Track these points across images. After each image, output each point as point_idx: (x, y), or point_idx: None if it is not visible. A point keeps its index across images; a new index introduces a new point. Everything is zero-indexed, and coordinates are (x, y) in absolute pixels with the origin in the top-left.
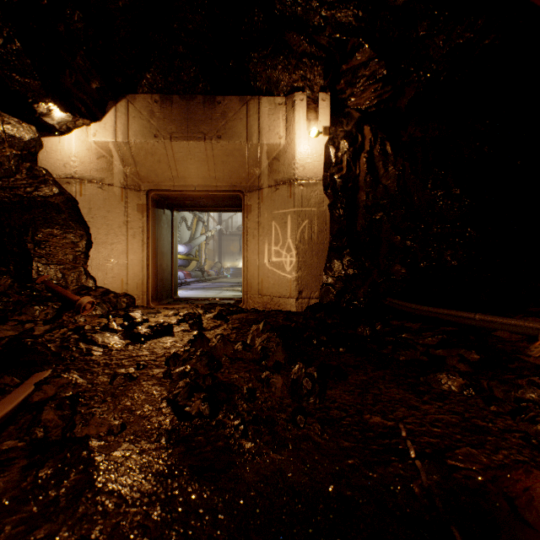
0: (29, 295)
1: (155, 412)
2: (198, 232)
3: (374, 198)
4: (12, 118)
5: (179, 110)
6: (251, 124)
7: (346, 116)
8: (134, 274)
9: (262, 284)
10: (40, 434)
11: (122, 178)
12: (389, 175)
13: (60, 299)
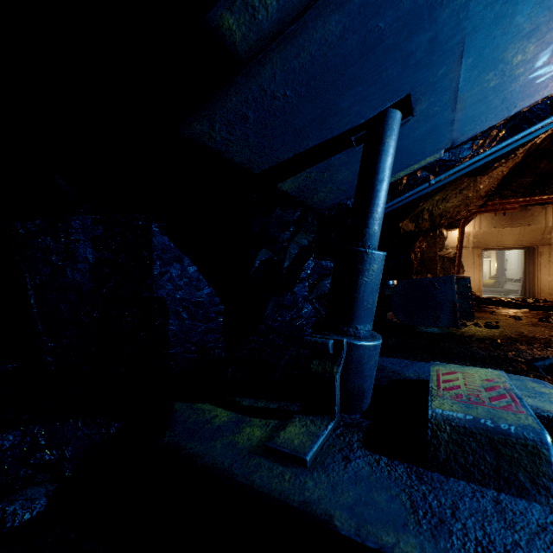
0: None
1: None
2: None
3: None
4: (445, 231)
5: (506, 215)
6: (547, 217)
7: None
8: (476, 284)
9: (551, 290)
10: None
11: (472, 244)
12: None
13: None
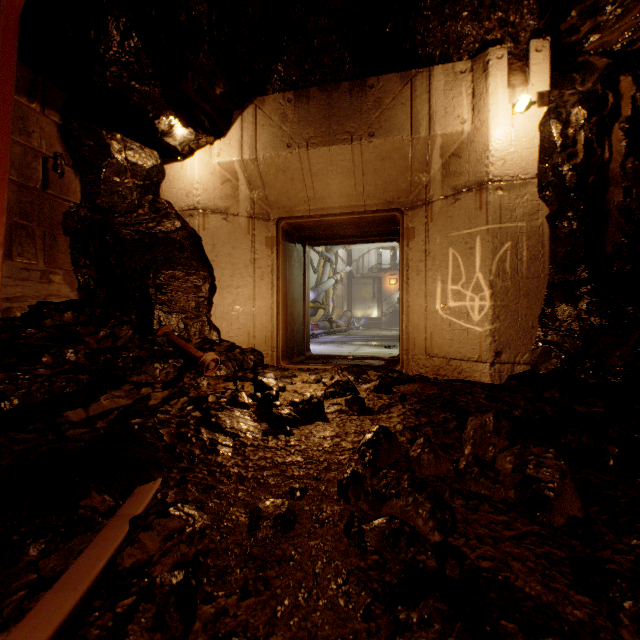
0: (149, 350)
1: None
2: (326, 275)
3: None
4: (134, 143)
5: (317, 107)
6: (417, 109)
7: (580, 69)
8: (262, 325)
9: (432, 340)
10: None
11: (249, 205)
12: None
13: (181, 356)
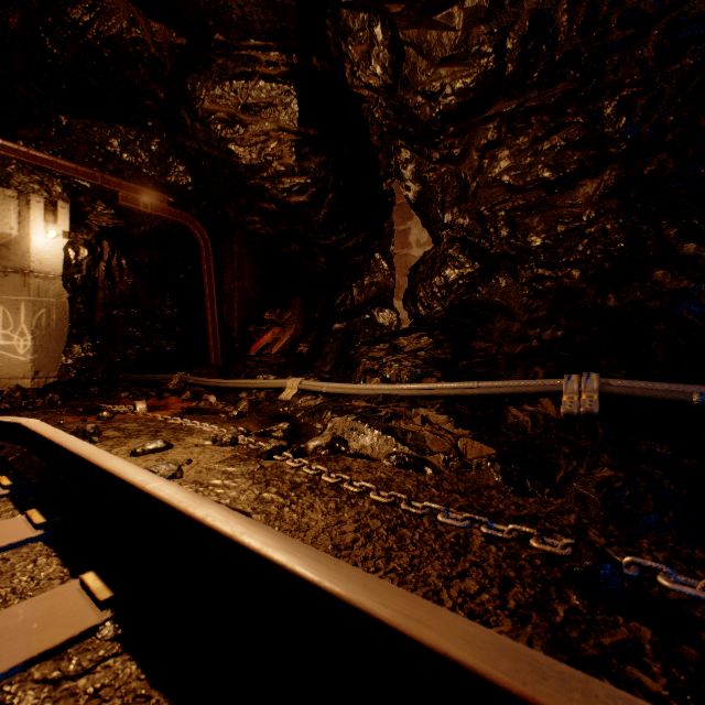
0: None
1: None
2: None
3: (112, 298)
4: None
5: None
6: None
7: (87, 227)
8: None
9: None
10: None
11: None
12: (125, 283)
13: None
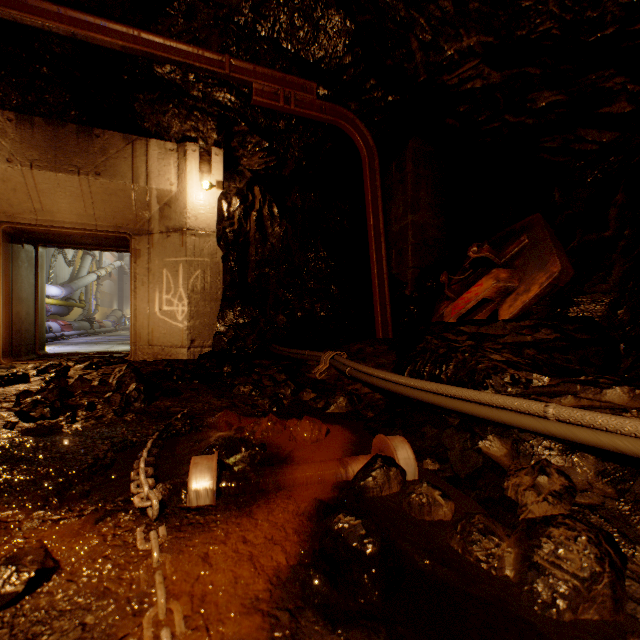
0: None
1: (4, 422)
2: (85, 269)
3: (263, 254)
4: None
5: (43, 136)
6: (137, 165)
7: (239, 174)
8: None
9: (153, 334)
10: None
11: None
12: (276, 234)
13: None
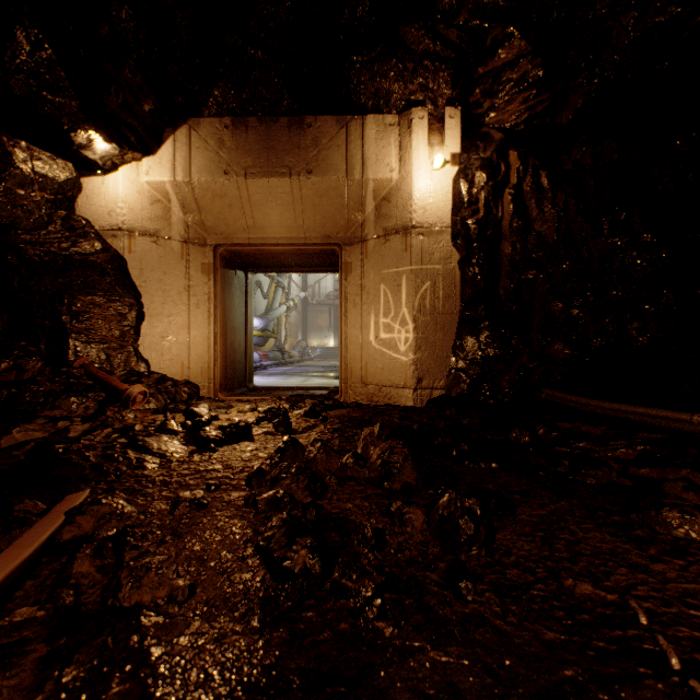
0: (64, 383)
1: (237, 564)
2: (277, 301)
3: (523, 250)
4: (43, 152)
5: (256, 138)
6: (351, 153)
7: (483, 139)
8: (198, 356)
9: (367, 369)
10: (68, 600)
11: (183, 229)
12: (545, 217)
13: (103, 389)
